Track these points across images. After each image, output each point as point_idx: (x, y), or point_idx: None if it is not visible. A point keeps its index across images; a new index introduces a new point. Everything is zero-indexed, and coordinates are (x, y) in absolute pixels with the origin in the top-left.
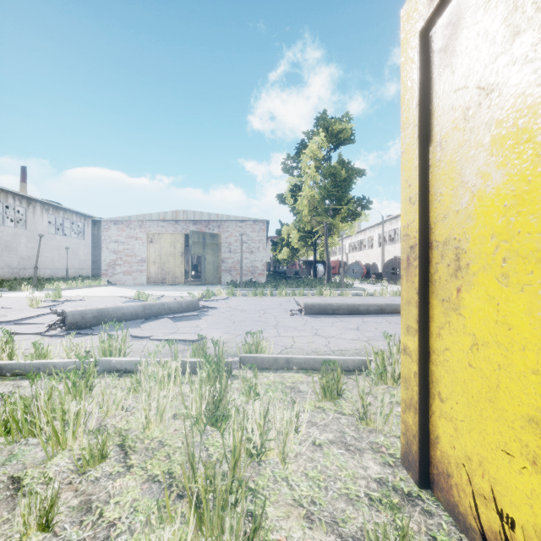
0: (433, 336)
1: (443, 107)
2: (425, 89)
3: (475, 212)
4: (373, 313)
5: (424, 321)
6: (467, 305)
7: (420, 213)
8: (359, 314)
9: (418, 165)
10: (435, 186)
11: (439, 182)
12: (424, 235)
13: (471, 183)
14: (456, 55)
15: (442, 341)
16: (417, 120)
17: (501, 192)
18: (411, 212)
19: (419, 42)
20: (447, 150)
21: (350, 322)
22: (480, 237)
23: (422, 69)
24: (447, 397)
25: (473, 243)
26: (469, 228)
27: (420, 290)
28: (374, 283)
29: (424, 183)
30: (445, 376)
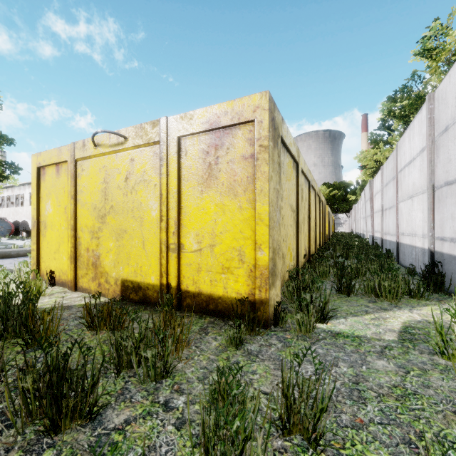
0: (41, 244)
1: (43, 189)
2: (39, 182)
3: (48, 216)
4: (23, 256)
5: (38, 240)
6: (47, 235)
7: (37, 213)
8: (11, 258)
9: (37, 201)
10: (41, 207)
11: (42, 206)
12: (38, 219)
13: (47, 210)
14: (45, 180)
15: (43, 244)
16: (36, 189)
17: (51, 213)
18: (35, 212)
19: (37, 170)
20: (44, 200)
21: (4, 262)
22: (49, 221)
23: (38, 177)
24: (44, 257)
25: (48, 222)
26: (47, 219)
27: (37, 233)
28: (24, 239)
29: (38, 206)
30: (43, 252)
